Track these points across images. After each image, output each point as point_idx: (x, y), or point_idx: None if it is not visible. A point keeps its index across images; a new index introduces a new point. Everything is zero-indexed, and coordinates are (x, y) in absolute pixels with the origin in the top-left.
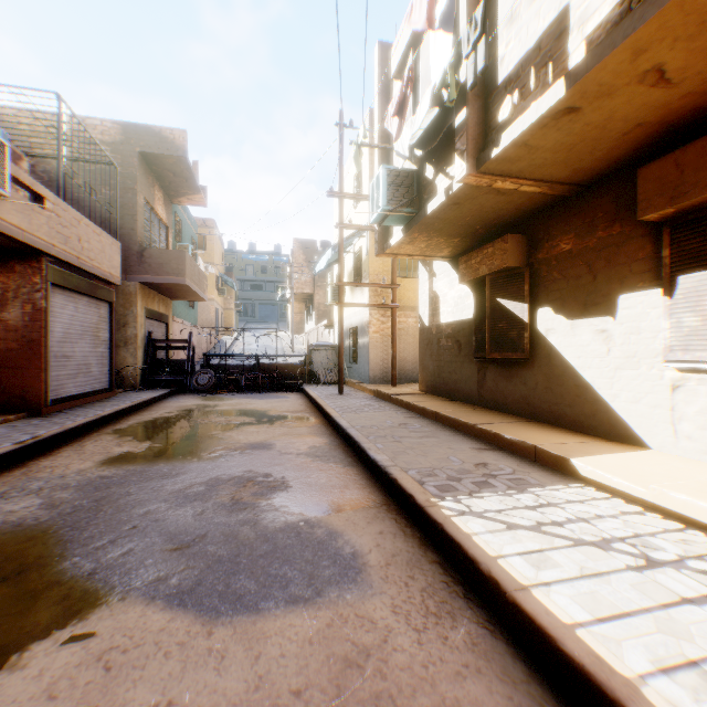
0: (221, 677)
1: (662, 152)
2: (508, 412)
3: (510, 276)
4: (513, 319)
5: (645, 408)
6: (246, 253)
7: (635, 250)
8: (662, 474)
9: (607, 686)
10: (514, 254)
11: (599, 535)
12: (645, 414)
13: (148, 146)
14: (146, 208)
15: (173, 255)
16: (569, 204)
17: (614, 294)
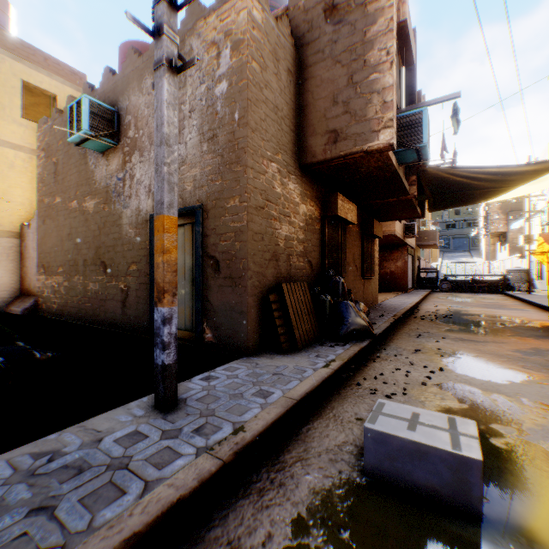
0: (503, 311)
1: None
2: None
3: None
4: None
5: None
6: None
7: None
8: None
9: None
10: None
11: None
12: None
13: None
14: None
15: (430, 232)
16: None
17: None
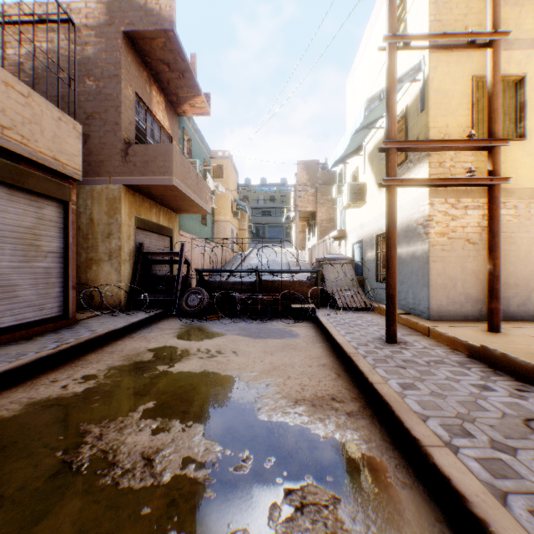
0: None
1: None
2: None
3: None
4: None
5: None
6: (258, 186)
7: None
8: None
9: None
10: None
11: None
12: None
13: (132, 24)
14: (139, 107)
15: (159, 151)
16: None
17: None
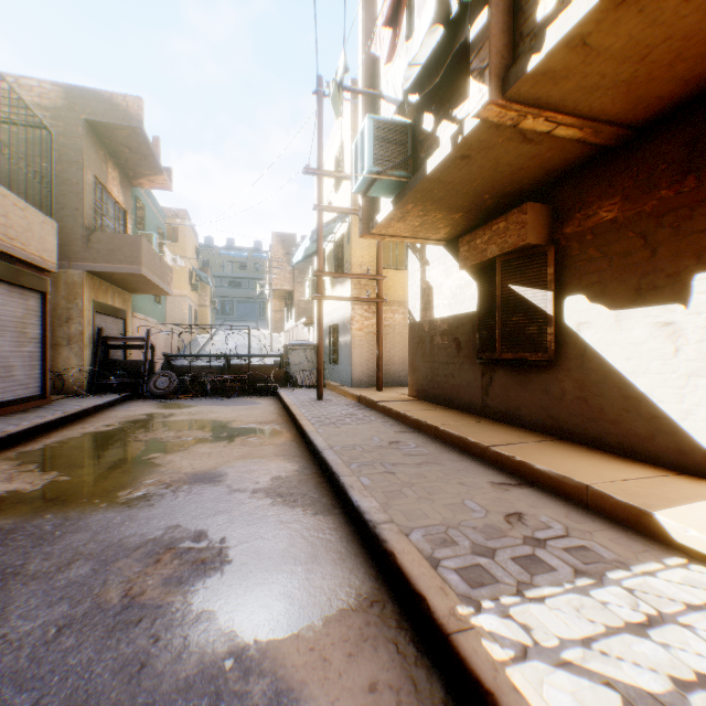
0: None
1: None
2: (523, 426)
3: (528, 257)
4: (531, 311)
5: None
6: (224, 249)
7: None
8: None
9: None
10: (534, 228)
11: None
12: None
13: (97, 114)
14: (97, 187)
15: (127, 241)
16: (612, 159)
17: (686, 273)
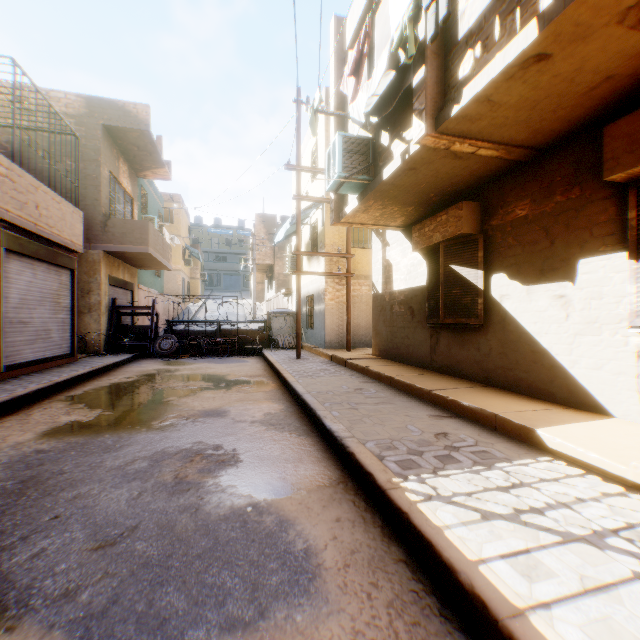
0: None
1: (626, 112)
2: (461, 377)
3: (464, 243)
4: (466, 286)
5: (608, 375)
6: (212, 227)
7: (597, 213)
8: (637, 447)
9: None
10: (468, 221)
11: (587, 526)
12: (608, 381)
13: (112, 119)
14: (111, 180)
15: (137, 225)
16: (525, 170)
17: (574, 259)
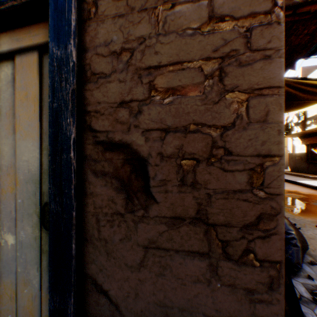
0: None
1: None
2: (314, 174)
3: (314, 145)
4: (314, 154)
5: None
6: None
7: None
8: None
9: (308, 184)
10: (314, 140)
11: None
12: None
13: None
14: None
15: None
16: None
17: None
